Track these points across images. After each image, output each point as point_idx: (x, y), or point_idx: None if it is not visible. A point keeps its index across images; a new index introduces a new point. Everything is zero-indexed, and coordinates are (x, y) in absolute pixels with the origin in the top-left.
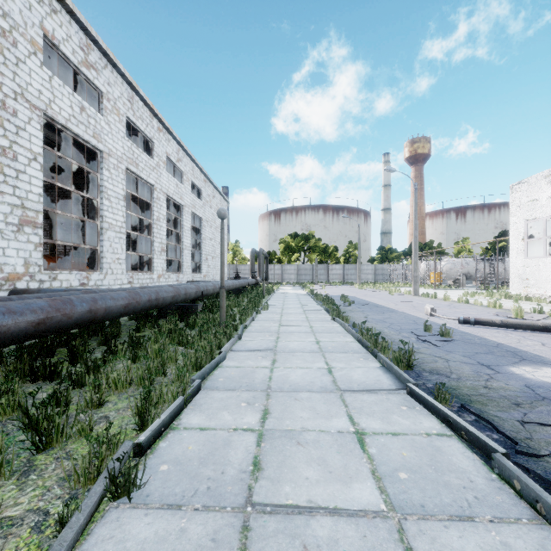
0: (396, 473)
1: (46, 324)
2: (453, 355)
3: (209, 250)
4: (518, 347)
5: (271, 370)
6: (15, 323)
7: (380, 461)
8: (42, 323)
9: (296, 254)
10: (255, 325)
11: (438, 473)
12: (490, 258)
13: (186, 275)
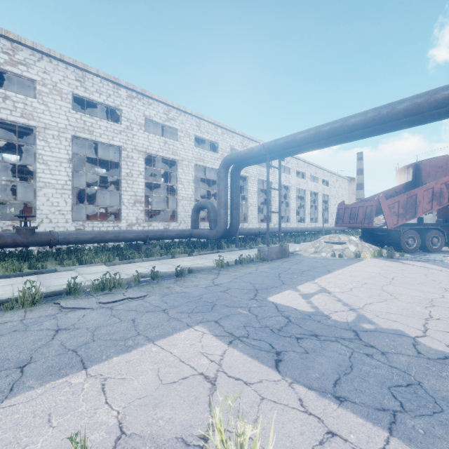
0: None
1: (291, 231)
2: None
3: (333, 210)
4: None
5: None
6: (289, 230)
7: None
8: (291, 231)
9: None
10: None
11: None
12: None
13: (319, 224)
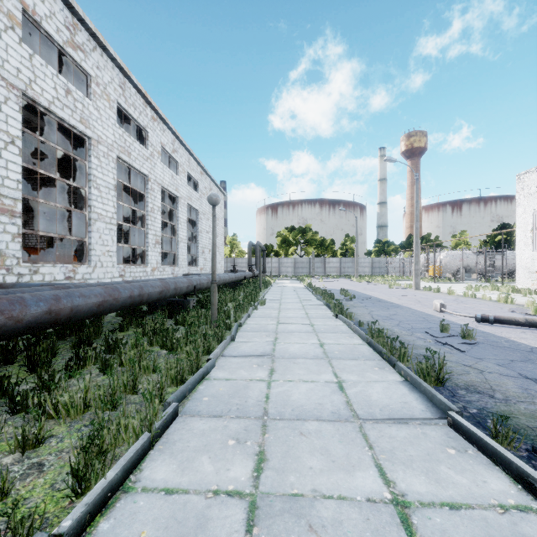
0: None
1: None
2: (485, 363)
3: (206, 242)
4: None
5: (268, 385)
6: None
7: None
8: None
9: (293, 247)
10: (250, 323)
11: None
12: (490, 251)
13: (182, 268)
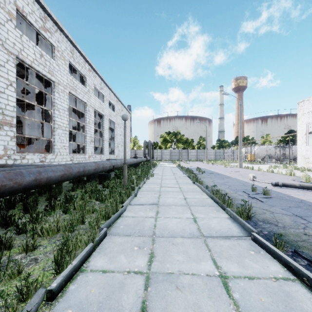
0: None
1: (0, 189)
2: (274, 208)
3: (119, 141)
4: None
5: (155, 219)
6: None
7: (245, 307)
8: None
9: (170, 143)
10: (145, 187)
11: None
12: (283, 146)
13: (105, 155)
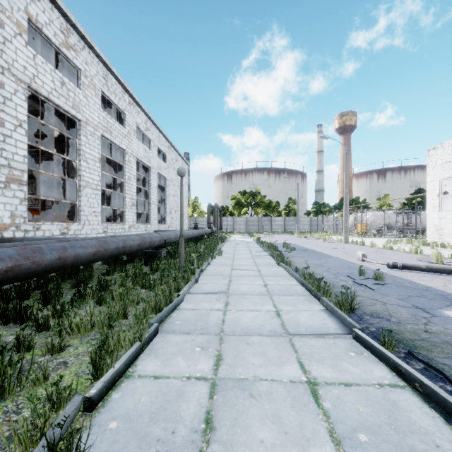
0: (355, 435)
1: (14, 271)
2: (388, 298)
3: (173, 204)
4: (446, 290)
5: (224, 313)
6: None
7: (337, 418)
8: (10, 270)
9: (245, 208)
10: (210, 269)
11: (400, 434)
12: (407, 211)
13: (153, 225)
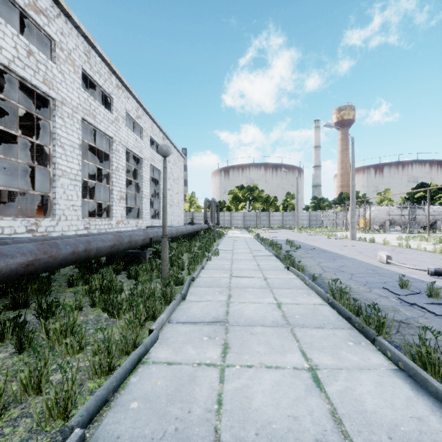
0: None
1: None
2: None
3: (167, 199)
4: None
5: (221, 374)
6: None
7: None
8: None
9: (242, 203)
10: (204, 276)
11: None
12: (412, 206)
13: (145, 220)
